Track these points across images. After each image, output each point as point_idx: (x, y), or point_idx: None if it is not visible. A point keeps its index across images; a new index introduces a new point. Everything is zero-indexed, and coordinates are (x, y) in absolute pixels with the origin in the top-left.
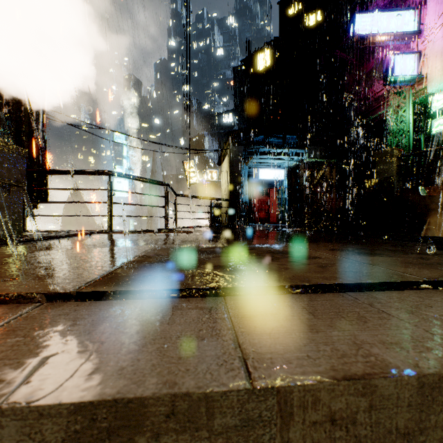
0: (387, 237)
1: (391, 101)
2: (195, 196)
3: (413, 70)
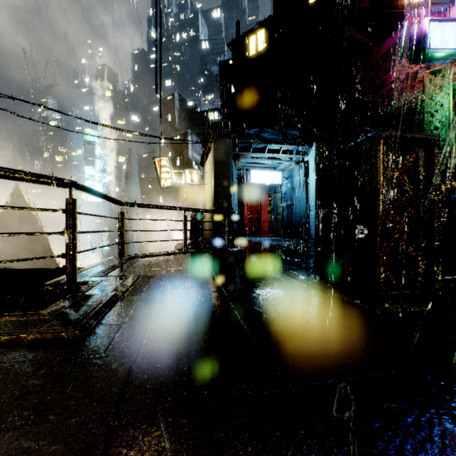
0: None
1: (424, 83)
2: (157, 205)
3: (453, 43)
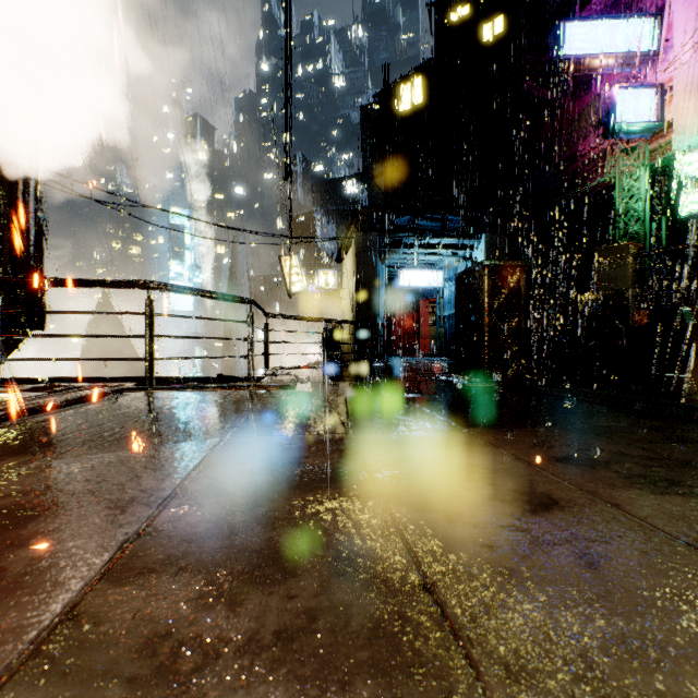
0: (642, 408)
1: (615, 163)
2: (299, 317)
3: (651, 114)
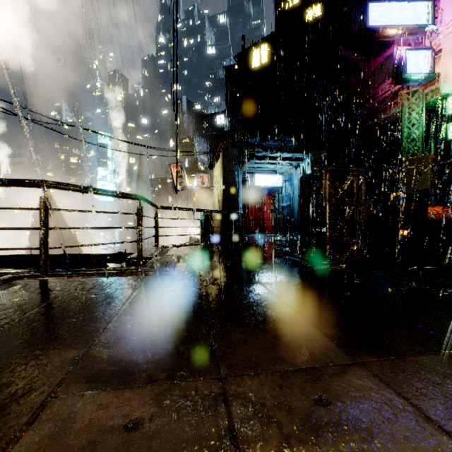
0: None
1: (402, 102)
2: (181, 208)
3: (426, 68)
